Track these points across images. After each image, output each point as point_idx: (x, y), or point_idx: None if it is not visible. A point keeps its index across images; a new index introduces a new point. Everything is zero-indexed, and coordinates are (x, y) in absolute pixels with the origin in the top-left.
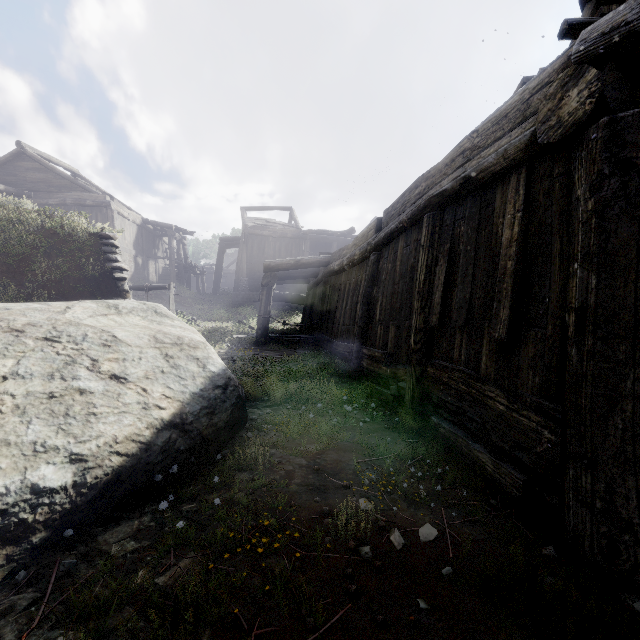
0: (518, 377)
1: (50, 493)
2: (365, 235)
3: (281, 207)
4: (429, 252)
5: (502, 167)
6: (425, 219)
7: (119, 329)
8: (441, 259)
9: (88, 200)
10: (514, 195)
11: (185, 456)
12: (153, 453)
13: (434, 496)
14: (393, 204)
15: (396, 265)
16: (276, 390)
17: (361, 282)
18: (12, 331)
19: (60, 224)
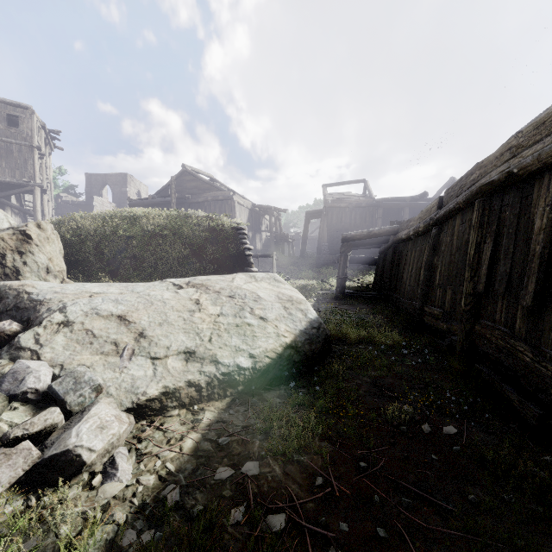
0: (542, 337)
1: (244, 369)
2: (428, 210)
3: (356, 181)
4: (478, 231)
5: (536, 168)
6: (476, 204)
7: (259, 291)
8: (488, 238)
9: (220, 196)
10: (545, 192)
11: (297, 365)
12: (283, 360)
13: (463, 414)
14: (452, 186)
15: (453, 239)
16: (351, 334)
17: (424, 251)
18: (216, 292)
19: (217, 223)
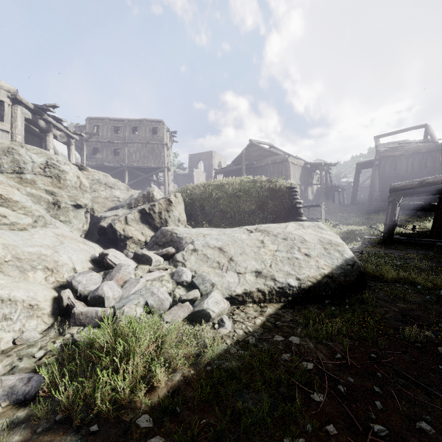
0: None
1: (292, 287)
2: None
3: (414, 127)
4: None
5: None
6: None
7: (305, 235)
8: None
9: (277, 160)
10: None
11: (333, 290)
12: (321, 285)
13: None
14: None
15: None
16: (388, 274)
17: None
18: (274, 235)
19: (275, 185)
